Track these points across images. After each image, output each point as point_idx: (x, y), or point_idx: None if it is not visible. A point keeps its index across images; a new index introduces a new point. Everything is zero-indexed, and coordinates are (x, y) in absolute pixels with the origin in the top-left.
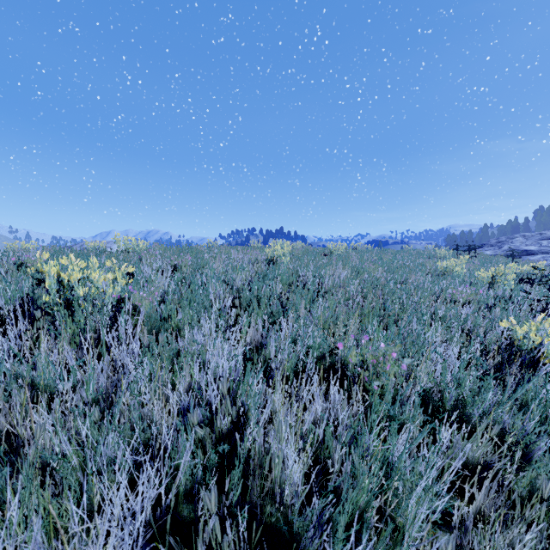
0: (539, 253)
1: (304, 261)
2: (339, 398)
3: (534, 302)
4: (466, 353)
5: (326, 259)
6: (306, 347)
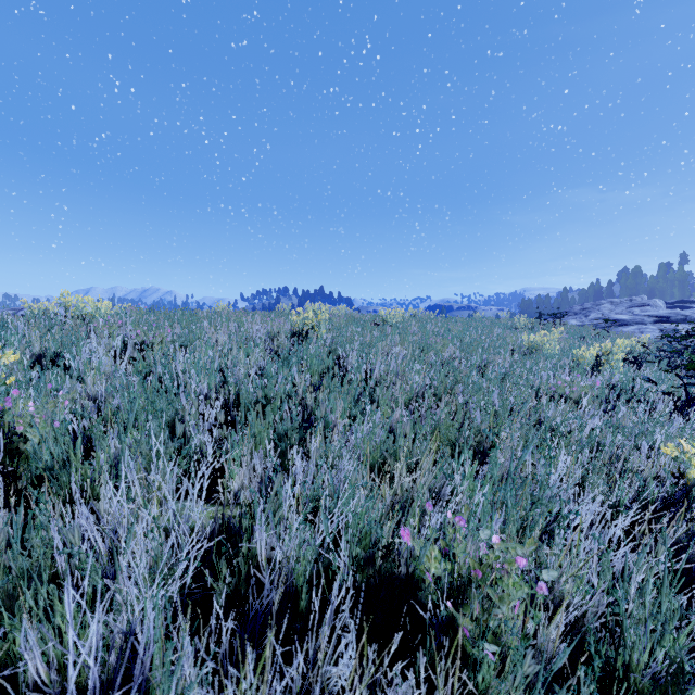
0: (632, 323)
1: (347, 334)
2: (407, 687)
3: (657, 394)
4: (624, 515)
5: (377, 330)
6: (335, 529)
